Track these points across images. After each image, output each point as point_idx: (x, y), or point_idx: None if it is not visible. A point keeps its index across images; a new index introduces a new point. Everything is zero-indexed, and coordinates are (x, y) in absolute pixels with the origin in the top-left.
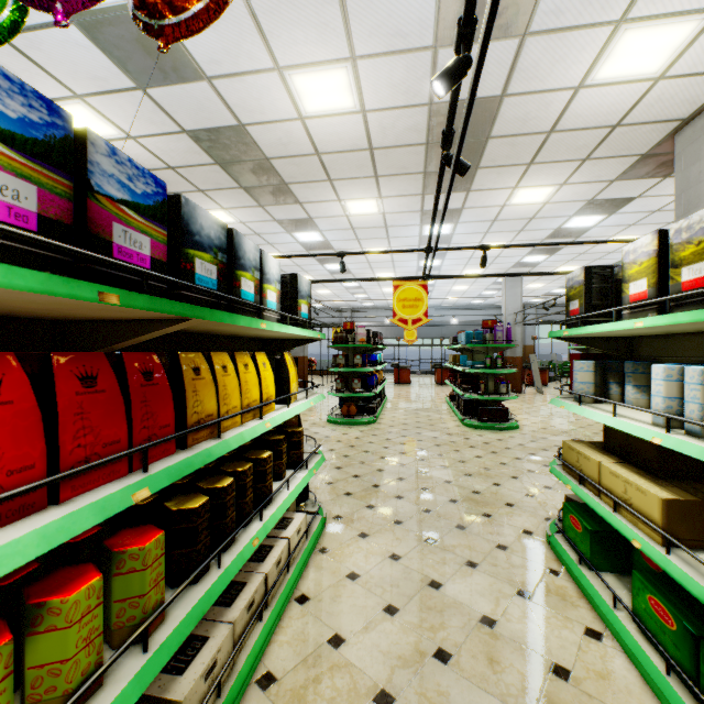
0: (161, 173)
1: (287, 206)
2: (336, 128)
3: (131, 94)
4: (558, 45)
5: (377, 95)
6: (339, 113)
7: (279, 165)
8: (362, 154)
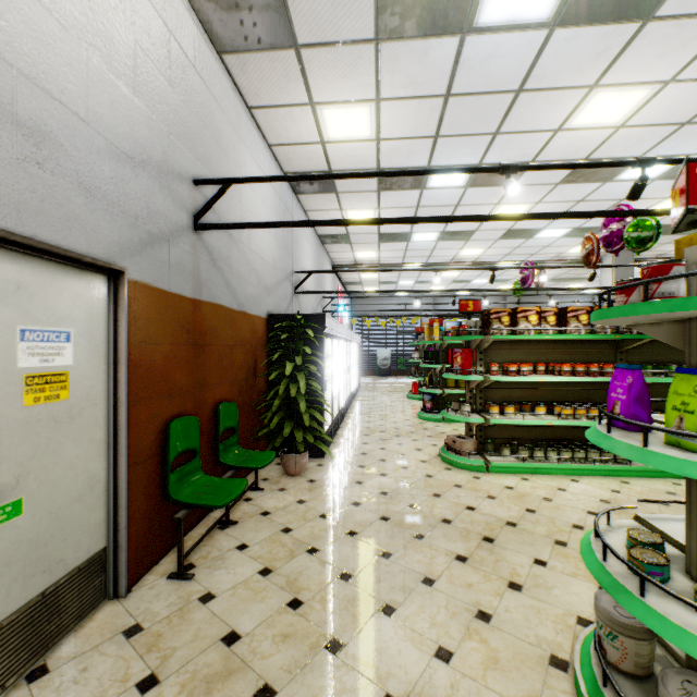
0: None
1: None
2: None
3: None
4: None
5: None
6: None
7: None
8: None
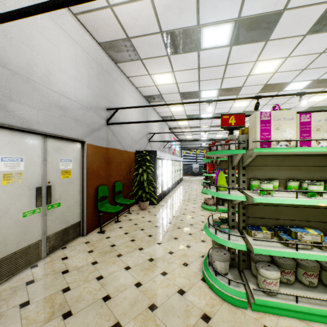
0: None
1: None
2: None
3: None
4: None
5: None
6: None
7: None
8: None
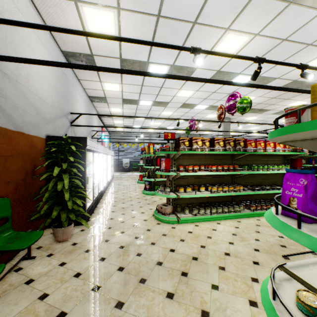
0: (229, 116)
1: (268, 111)
2: (257, 100)
3: (215, 111)
4: (290, 74)
5: (258, 94)
6: (254, 99)
7: (253, 107)
8: (272, 99)
